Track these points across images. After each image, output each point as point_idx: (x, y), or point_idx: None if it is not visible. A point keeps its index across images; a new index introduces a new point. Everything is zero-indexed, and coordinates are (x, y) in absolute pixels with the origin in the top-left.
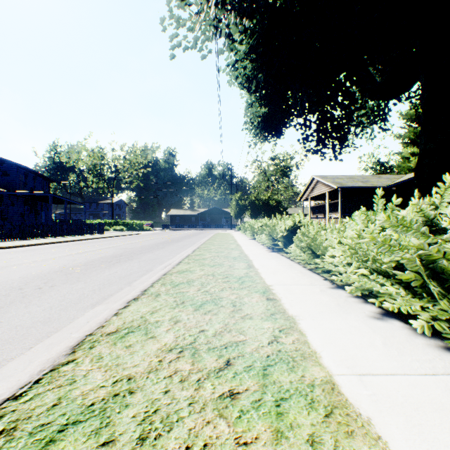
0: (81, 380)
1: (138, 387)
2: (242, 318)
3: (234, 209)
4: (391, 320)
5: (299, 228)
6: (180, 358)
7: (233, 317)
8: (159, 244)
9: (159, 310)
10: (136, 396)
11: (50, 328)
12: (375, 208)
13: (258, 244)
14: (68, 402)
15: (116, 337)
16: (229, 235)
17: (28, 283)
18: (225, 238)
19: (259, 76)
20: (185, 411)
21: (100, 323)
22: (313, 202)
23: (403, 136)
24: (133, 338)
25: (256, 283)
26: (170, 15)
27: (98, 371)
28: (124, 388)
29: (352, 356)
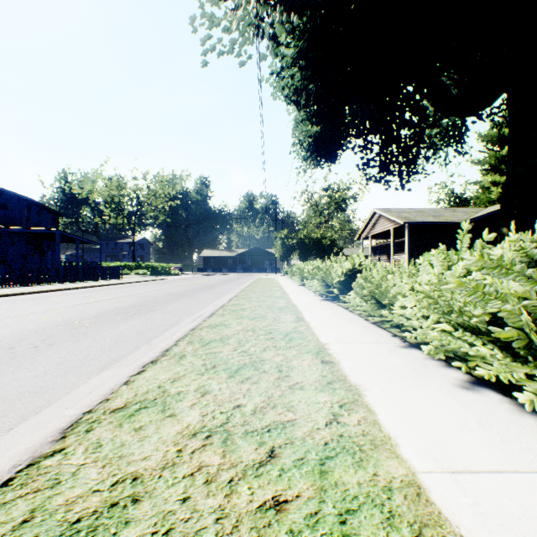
0: (68, 480)
1: (145, 491)
2: (290, 389)
3: (279, 250)
4: (486, 392)
5: (359, 271)
6: (206, 446)
7: (279, 387)
8: (189, 291)
9: (182, 377)
10: (142, 507)
11: (40, 400)
12: (458, 246)
13: (308, 291)
14: (44, 517)
15: (123, 415)
16: (273, 281)
17: (21, 341)
18: (268, 284)
19: (309, 87)
20: (210, 532)
21: (105, 396)
22: (374, 240)
23: (482, 161)
24: (145, 417)
25: (307, 340)
26: (202, 14)
27: (93, 467)
28: (125, 494)
29: (440, 444)
